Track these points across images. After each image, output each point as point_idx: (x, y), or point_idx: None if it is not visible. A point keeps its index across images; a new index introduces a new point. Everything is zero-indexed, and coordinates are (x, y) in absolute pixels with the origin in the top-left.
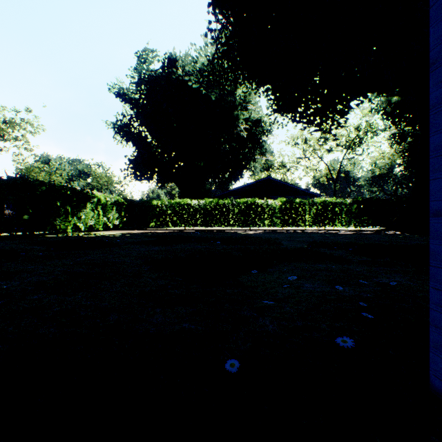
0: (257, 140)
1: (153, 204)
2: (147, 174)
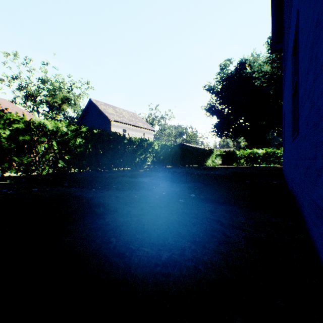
0: None
1: (235, 153)
2: (224, 133)
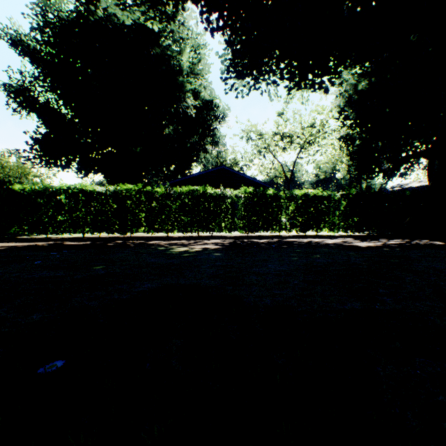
0: (209, 126)
1: (15, 191)
2: (61, 159)
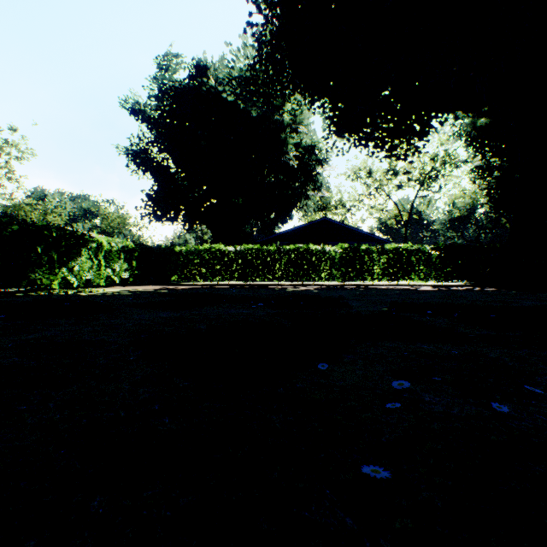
0: (311, 172)
1: (175, 252)
2: (170, 213)
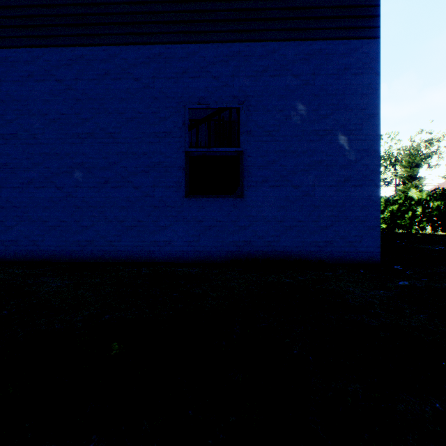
0: None
1: None
2: None
